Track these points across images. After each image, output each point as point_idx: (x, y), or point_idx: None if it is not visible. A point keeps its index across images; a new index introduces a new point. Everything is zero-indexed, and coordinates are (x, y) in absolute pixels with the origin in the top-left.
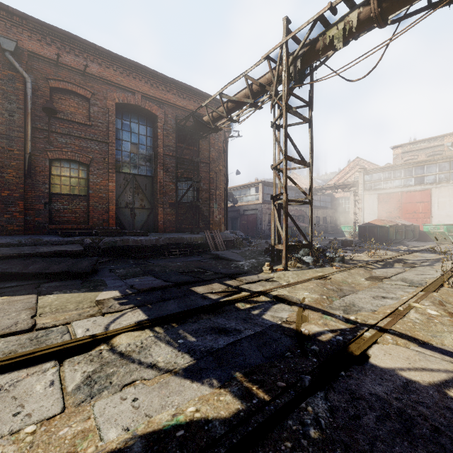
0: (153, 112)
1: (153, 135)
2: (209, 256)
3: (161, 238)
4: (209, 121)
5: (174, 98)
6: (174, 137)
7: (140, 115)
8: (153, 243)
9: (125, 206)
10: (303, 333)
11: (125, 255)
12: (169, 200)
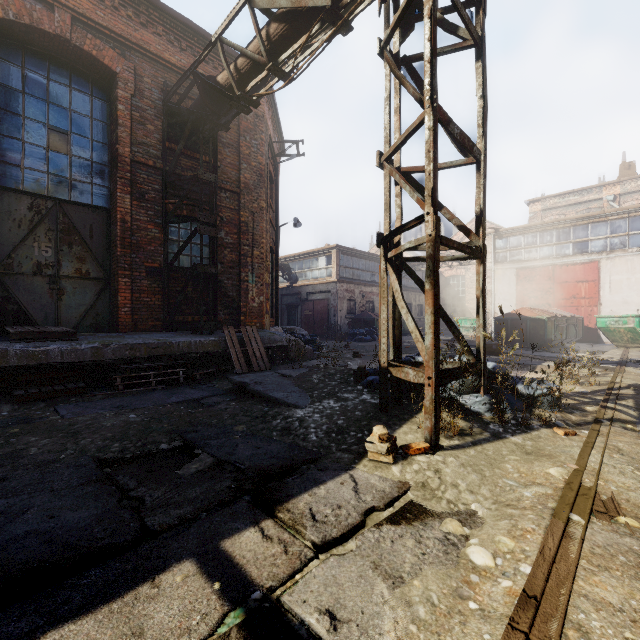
0: (104, 62)
1: (109, 119)
2: (229, 385)
3: (110, 347)
4: (229, 83)
5: (158, 44)
6: (159, 128)
7: (75, 68)
8: (84, 359)
9: (34, 271)
10: None
11: (6, 390)
12: (147, 262)
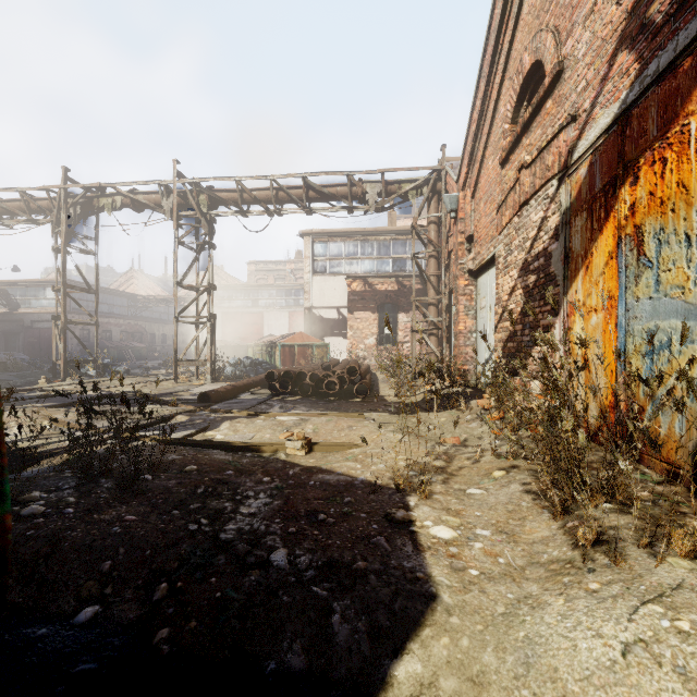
0: None
1: None
2: None
3: None
4: None
5: None
6: None
7: None
8: None
9: None
10: (46, 395)
11: None
12: None
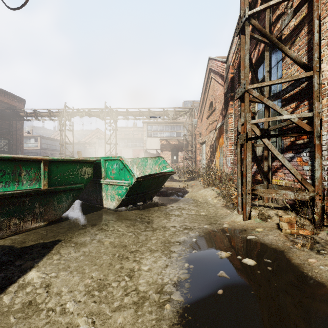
0: None
1: None
2: None
3: None
4: (24, 116)
5: None
6: None
7: None
8: None
9: None
10: None
11: None
12: None
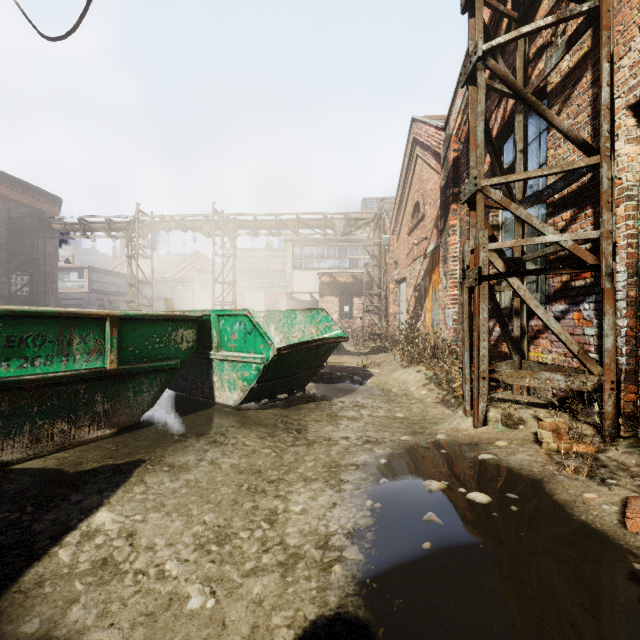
0: None
1: None
2: None
3: None
4: (60, 230)
5: (7, 191)
6: (6, 230)
7: None
8: None
9: None
10: None
11: None
12: (1, 293)
